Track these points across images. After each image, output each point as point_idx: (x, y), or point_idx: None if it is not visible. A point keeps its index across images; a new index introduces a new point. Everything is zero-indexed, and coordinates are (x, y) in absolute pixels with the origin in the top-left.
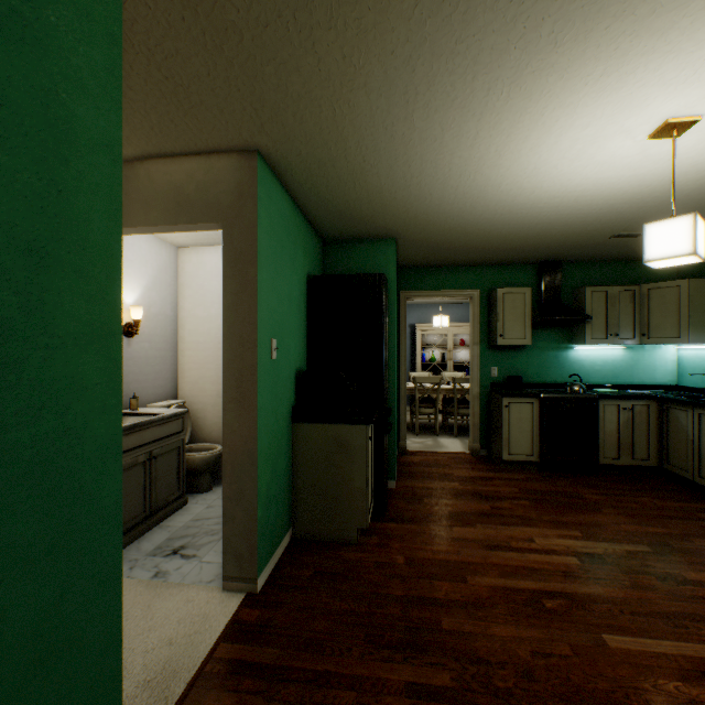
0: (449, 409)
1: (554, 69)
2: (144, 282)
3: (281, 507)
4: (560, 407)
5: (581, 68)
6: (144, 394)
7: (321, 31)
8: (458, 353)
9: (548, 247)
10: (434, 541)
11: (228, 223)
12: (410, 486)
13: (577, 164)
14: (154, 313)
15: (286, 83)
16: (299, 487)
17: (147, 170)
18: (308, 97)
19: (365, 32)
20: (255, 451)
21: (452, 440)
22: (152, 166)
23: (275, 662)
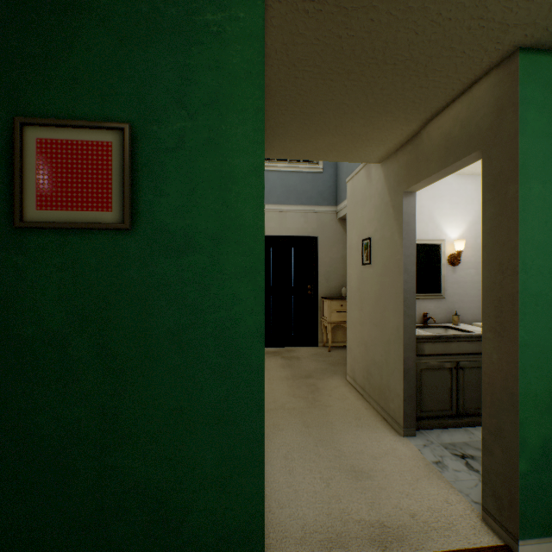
0: None
1: None
2: (469, 218)
3: None
4: None
5: None
6: (469, 313)
7: None
8: None
9: None
10: None
11: (486, 146)
12: None
13: None
14: (480, 243)
15: None
16: None
17: (426, 133)
18: None
19: None
20: (513, 391)
21: None
22: (429, 128)
23: None
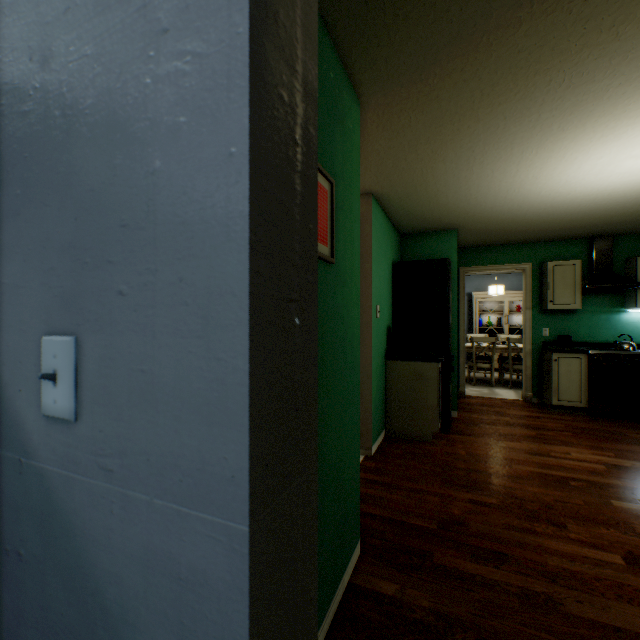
0: (504, 365)
1: (565, 139)
2: None
3: (380, 412)
4: (608, 361)
5: (584, 136)
6: None
7: (421, 146)
8: (514, 317)
9: (594, 226)
10: (487, 446)
11: None
12: (468, 416)
13: (601, 176)
14: None
15: (397, 165)
16: (390, 402)
17: None
18: (408, 168)
19: (445, 143)
20: (369, 372)
21: (506, 390)
22: None
23: (390, 482)
